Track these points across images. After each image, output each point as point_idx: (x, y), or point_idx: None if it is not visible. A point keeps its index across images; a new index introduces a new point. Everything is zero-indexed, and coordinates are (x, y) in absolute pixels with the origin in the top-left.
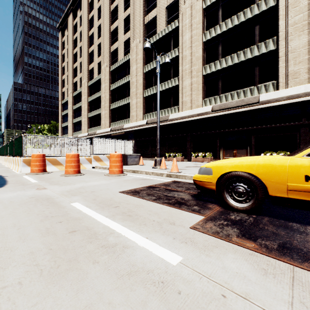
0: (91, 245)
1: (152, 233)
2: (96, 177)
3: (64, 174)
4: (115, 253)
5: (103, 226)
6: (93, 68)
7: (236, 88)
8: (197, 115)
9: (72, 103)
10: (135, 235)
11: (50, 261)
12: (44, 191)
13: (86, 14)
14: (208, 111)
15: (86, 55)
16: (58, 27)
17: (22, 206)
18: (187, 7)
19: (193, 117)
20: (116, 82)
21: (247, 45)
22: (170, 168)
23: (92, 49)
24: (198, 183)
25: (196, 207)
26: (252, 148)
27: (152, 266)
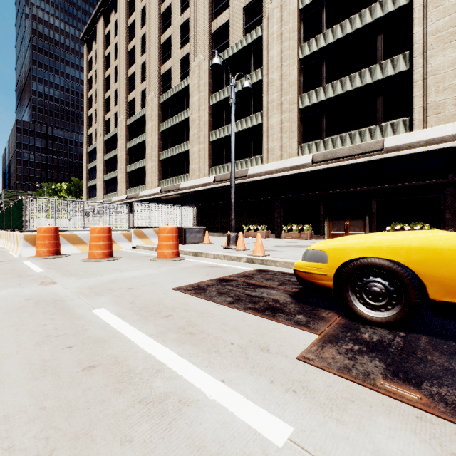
0: (120, 398)
1: (232, 370)
2: (137, 263)
3: (88, 259)
4: (164, 417)
5: (144, 356)
6: (135, 98)
7: (348, 129)
8: (290, 168)
9: (104, 151)
10: (201, 375)
11: (38, 439)
12: (51, 287)
13: (124, 19)
14: (307, 162)
15: (124, 80)
16: (82, 38)
17: (10, 315)
18: (275, 7)
19: (285, 172)
20: (168, 119)
21: (365, 64)
22: (251, 249)
23: (133, 70)
24: (302, 276)
25: (301, 316)
26: (373, 218)
27: (236, 450)
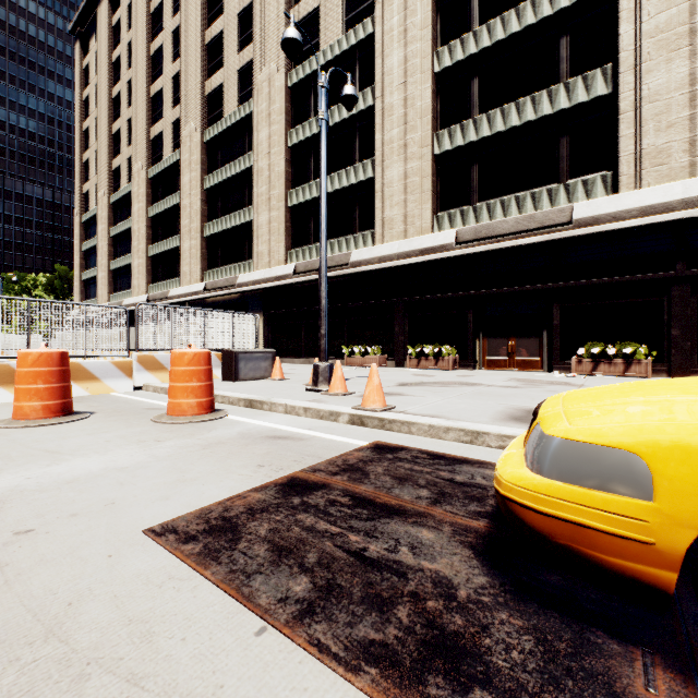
0: None
1: None
2: (114, 430)
3: (9, 420)
4: None
5: None
6: (162, 133)
7: (513, 189)
8: (420, 252)
9: (109, 222)
10: None
11: None
12: None
13: None
14: (447, 242)
15: (144, 102)
16: (72, 29)
17: None
18: None
19: (411, 257)
20: (218, 169)
21: (542, 84)
22: (357, 392)
23: (159, 86)
24: (540, 527)
25: None
26: (555, 335)
27: None
